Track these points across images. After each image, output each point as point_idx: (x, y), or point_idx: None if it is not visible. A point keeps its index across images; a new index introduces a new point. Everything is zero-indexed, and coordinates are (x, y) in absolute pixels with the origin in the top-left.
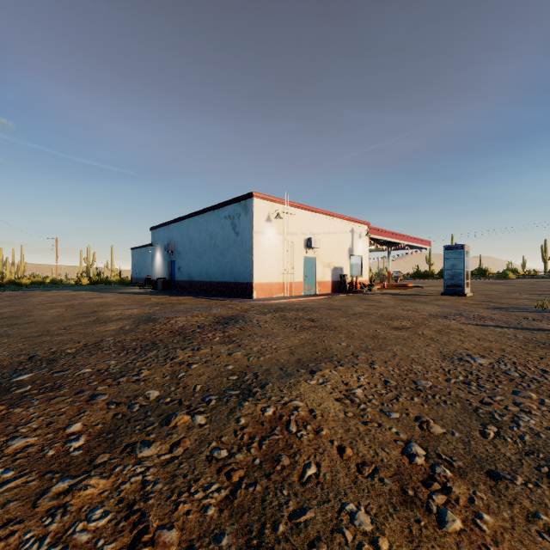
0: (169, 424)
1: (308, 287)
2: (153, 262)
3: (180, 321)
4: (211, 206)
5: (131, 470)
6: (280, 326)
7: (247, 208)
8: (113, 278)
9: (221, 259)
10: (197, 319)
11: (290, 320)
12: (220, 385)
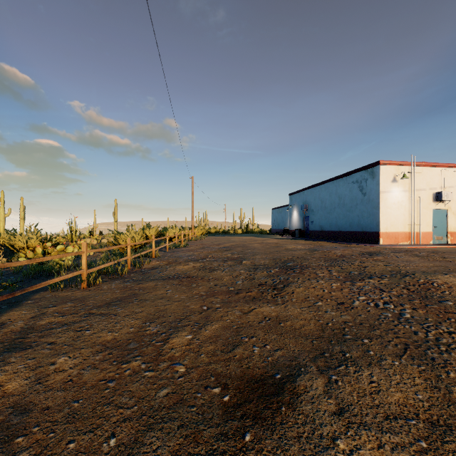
0: (372, 278)
1: (437, 237)
2: (291, 218)
3: (338, 252)
4: (340, 175)
5: (368, 283)
6: (414, 258)
7: (373, 174)
8: (256, 229)
9: (349, 214)
10: (347, 252)
11: (422, 257)
12: (387, 273)
